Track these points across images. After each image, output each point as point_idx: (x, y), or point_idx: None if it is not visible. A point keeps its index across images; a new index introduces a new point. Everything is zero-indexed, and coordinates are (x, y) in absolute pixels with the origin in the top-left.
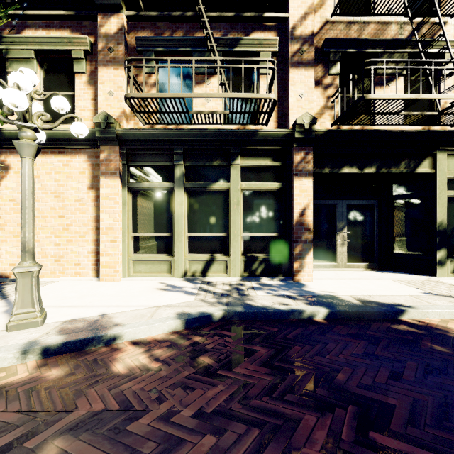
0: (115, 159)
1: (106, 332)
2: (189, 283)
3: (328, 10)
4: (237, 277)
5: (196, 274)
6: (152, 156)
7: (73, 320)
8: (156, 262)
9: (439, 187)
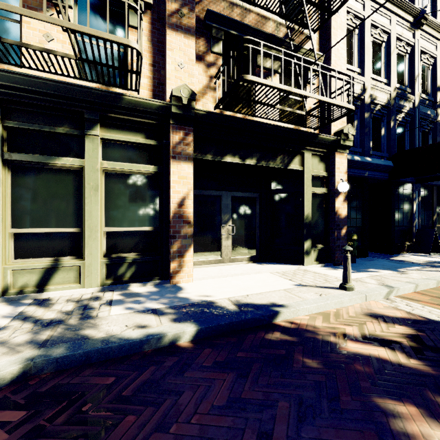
0: None
1: None
2: (6, 306)
3: None
4: (96, 286)
5: (27, 289)
6: None
7: None
8: None
9: (306, 183)
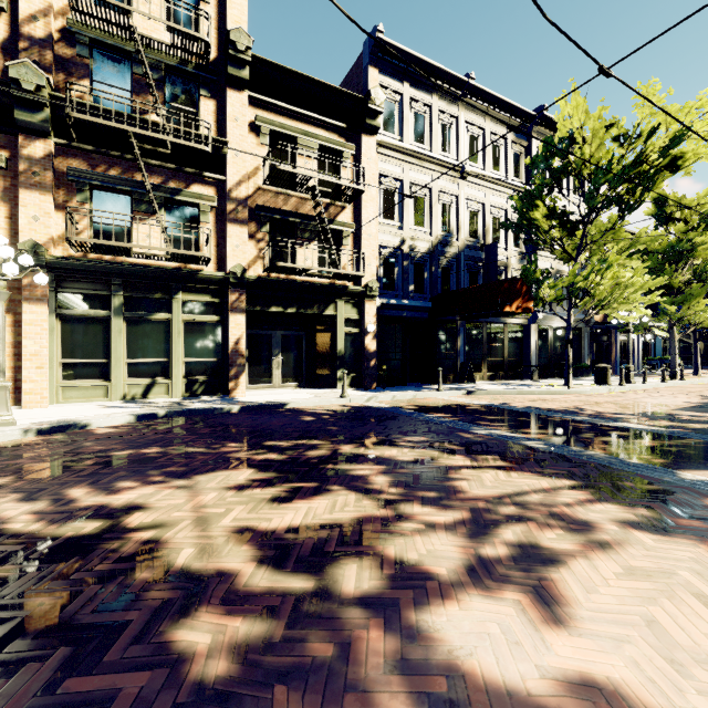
0: (42, 286)
1: (80, 422)
2: (130, 404)
3: (260, 179)
4: (179, 397)
5: (137, 397)
6: (86, 284)
7: (40, 422)
8: (91, 388)
9: (339, 325)
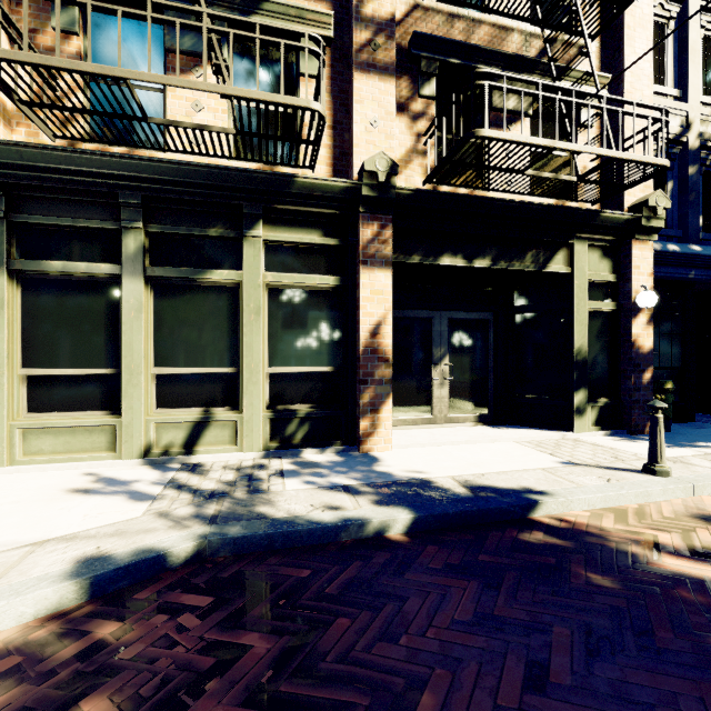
0: None
1: None
2: (151, 470)
3: None
4: (258, 450)
5: (173, 449)
6: (70, 206)
7: None
8: (81, 430)
9: (577, 295)
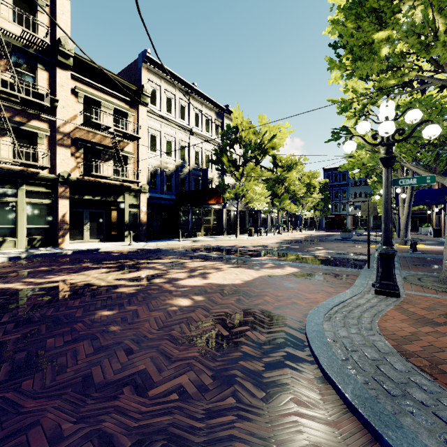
0: None
1: None
2: None
3: (78, 122)
4: (23, 249)
5: None
6: None
7: None
8: None
9: (126, 207)
